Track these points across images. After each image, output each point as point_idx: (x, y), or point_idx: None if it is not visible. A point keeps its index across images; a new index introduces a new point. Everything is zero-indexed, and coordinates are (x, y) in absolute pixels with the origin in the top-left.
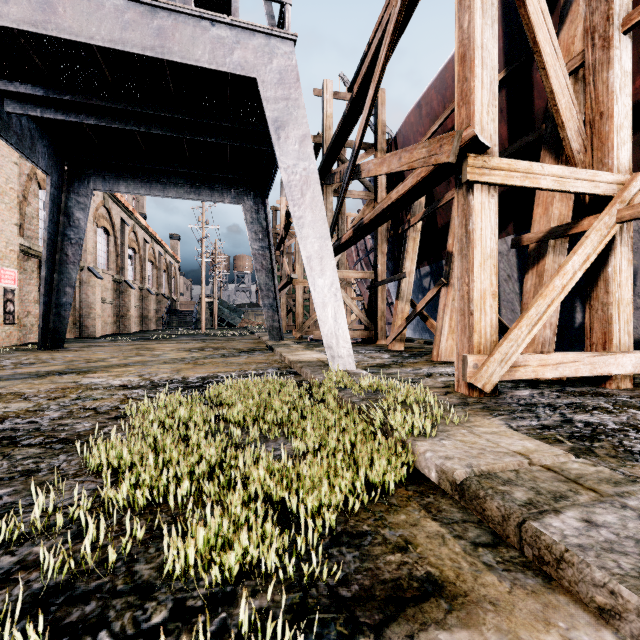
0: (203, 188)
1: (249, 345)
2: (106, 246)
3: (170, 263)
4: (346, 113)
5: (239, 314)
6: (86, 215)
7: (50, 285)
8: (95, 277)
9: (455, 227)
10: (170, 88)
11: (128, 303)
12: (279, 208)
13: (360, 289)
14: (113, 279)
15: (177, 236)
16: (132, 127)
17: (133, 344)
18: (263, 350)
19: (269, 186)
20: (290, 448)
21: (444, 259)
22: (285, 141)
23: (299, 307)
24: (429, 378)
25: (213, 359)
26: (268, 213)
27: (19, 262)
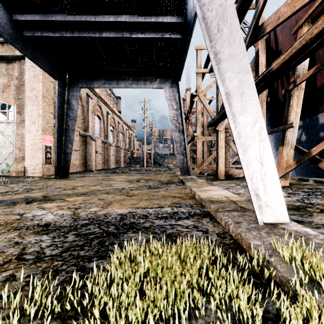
0: (140, 80)
1: (168, 178)
2: (99, 125)
3: (131, 134)
4: None
5: (164, 159)
6: (77, 102)
7: (60, 143)
8: (92, 140)
9: None
10: None
11: (109, 153)
12: (185, 98)
13: None
14: (102, 141)
15: (134, 120)
16: (91, 34)
17: (104, 175)
18: (177, 183)
19: (181, 70)
20: None
21: (320, 113)
22: None
23: (199, 154)
24: None
25: (141, 190)
26: (180, 91)
27: (54, 132)
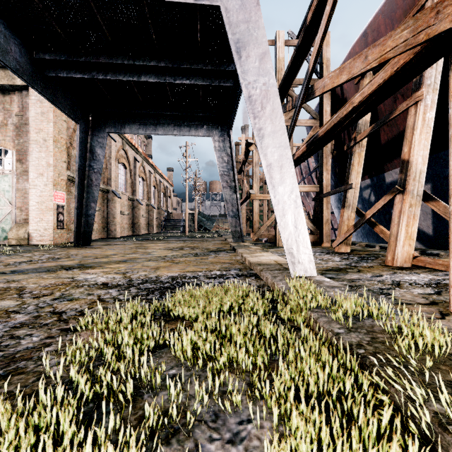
0: (183, 126)
1: (217, 245)
2: (124, 176)
3: (167, 187)
4: (299, 43)
5: (212, 222)
6: (103, 151)
7: (81, 201)
8: (116, 197)
9: (450, 115)
10: (153, 40)
11: (138, 214)
12: (240, 143)
13: (303, 202)
14: (129, 198)
15: (171, 169)
16: (128, 78)
17: (136, 243)
18: (227, 250)
19: (232, 118)
20: (258, 437)
21: (386, 172)
22: (246, 60)
23: (256, 216)
24: (400, 288)
25: (187, 258)
26: (232, 141)
27: (67, 187)
